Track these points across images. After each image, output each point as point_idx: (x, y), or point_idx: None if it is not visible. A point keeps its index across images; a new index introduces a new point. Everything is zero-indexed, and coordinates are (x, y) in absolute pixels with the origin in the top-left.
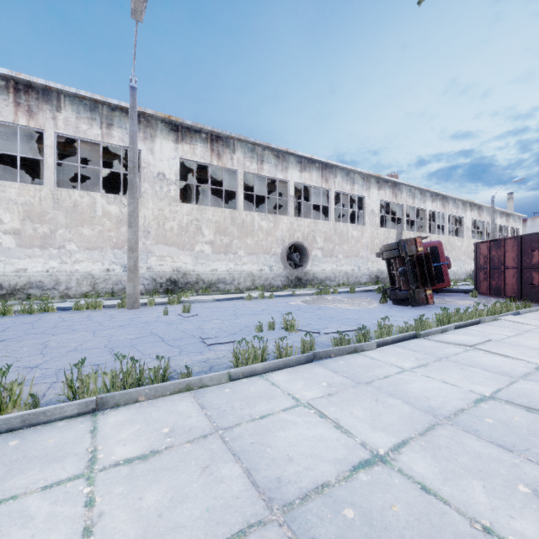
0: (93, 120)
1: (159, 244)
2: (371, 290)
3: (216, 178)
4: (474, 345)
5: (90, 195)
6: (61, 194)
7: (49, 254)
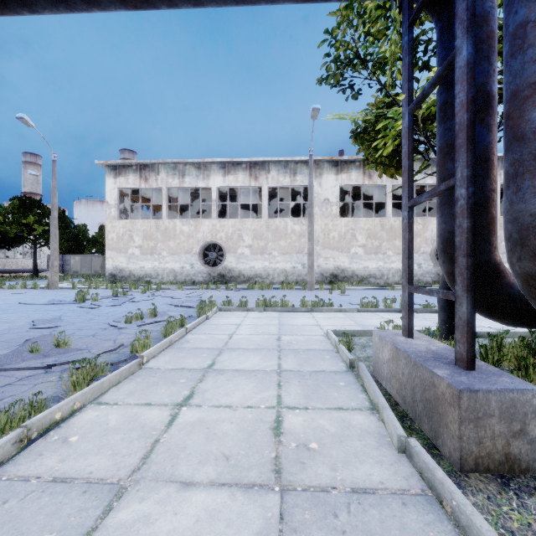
0: (286, 173)
1: (325, 249)
2: None
3: (369, 192)
4: None
5: (284, 221)
6: (270, 222)
7: (264, 258)
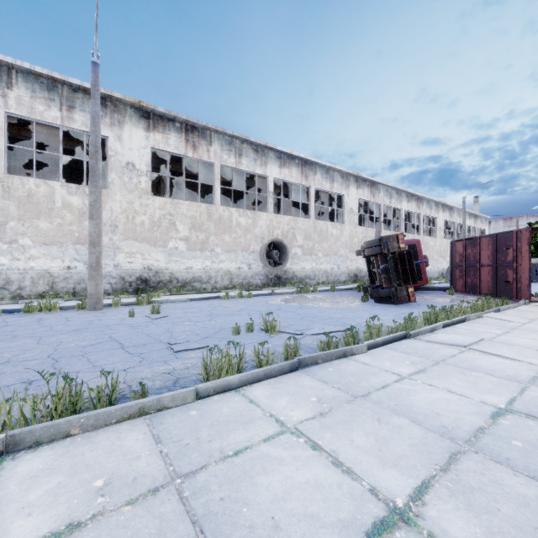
0: (52, 101)
1: (128, 240)
2: (351, 288)
3: (192, 172)
4: (468, 345)
5: (48, 184)
6: (12, 182)
7: None
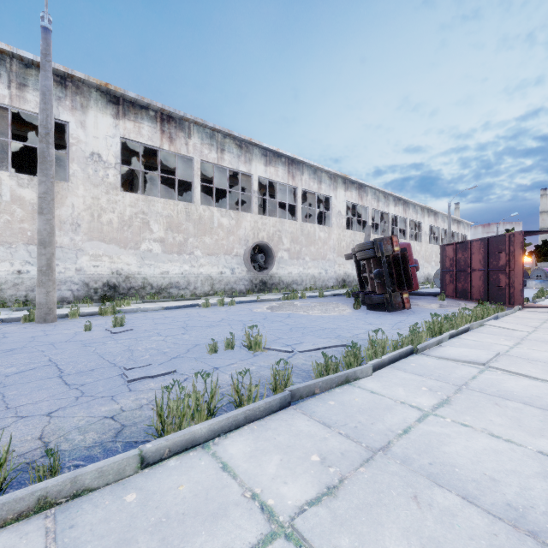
0: None
1: (93, 241)
2: (340, 294)
3: (169, 167)
4: (487, 363)
5: None
6: None
7: None
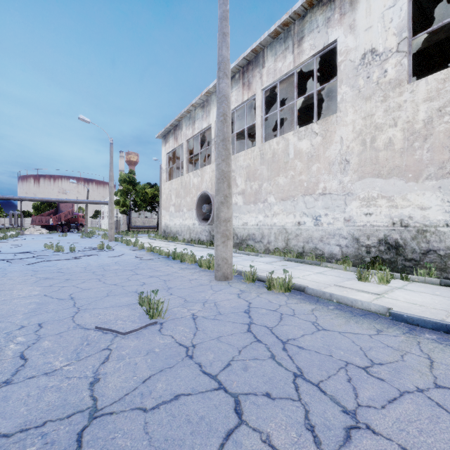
0: (287, 50)
1: (364, 178)
2: None
3: None
4: None
5: (284, 138)
6: (264, 149)
7: (258, 209)
